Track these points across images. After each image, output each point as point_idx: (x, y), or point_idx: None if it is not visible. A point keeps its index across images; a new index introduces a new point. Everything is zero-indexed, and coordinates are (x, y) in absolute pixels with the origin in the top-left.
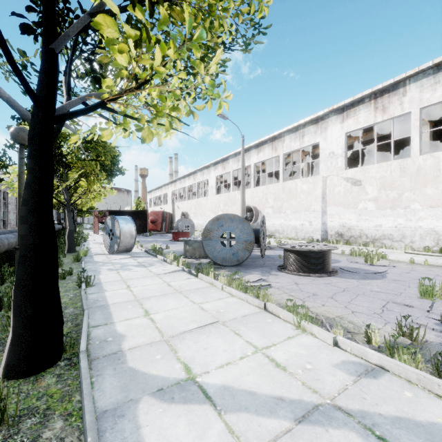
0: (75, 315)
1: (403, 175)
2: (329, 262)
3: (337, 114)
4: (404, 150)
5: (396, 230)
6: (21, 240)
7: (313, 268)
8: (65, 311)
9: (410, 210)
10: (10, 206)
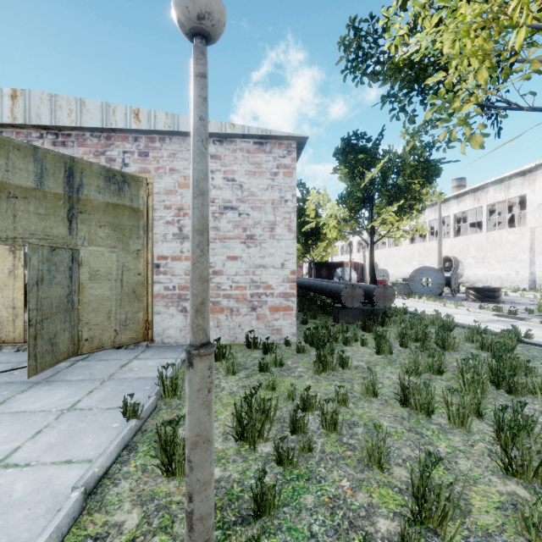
0: None
1: None
2: (498, 296)
3: None
4: None
5: None
6: (370, 275)
7: (484, 299)
8: None
9: None
10: None
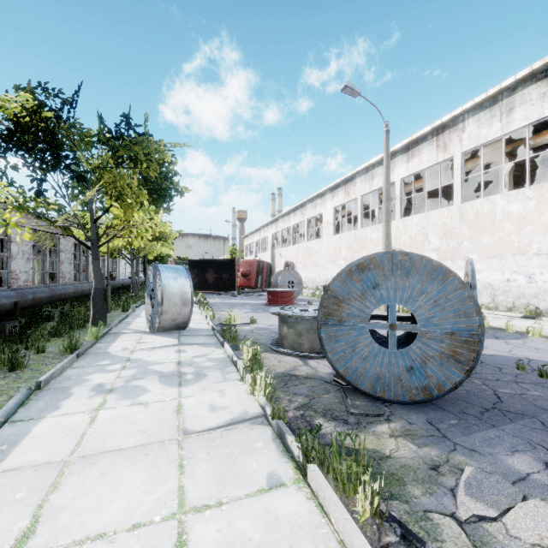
0: None
1: None
2: None
3: None
4: None
5: None
6: None
7: None
8: None
9: None
10: (64, 255)
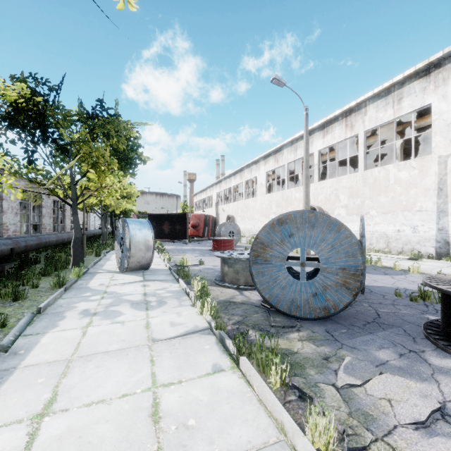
0: None
1: None
2: None
3: None
4: None
5: None
6: None
7: None
8: None
9: None
10: (45, 210)
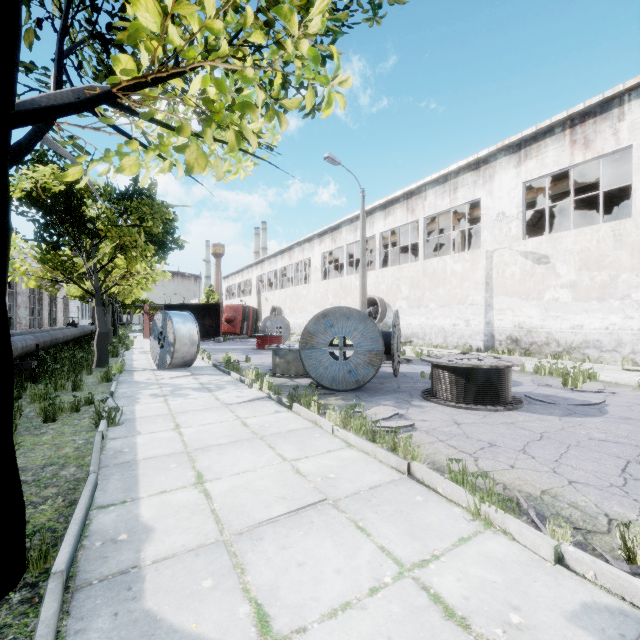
0: (75, 481)
1: (619, 247)
2: (509, 385)
3: (509, 153)
4: (610, 211)
5: (606, 333)
6: None
7: (482, 397)
8: (61, 472)
9: (631, 301)
10: (20, 298)
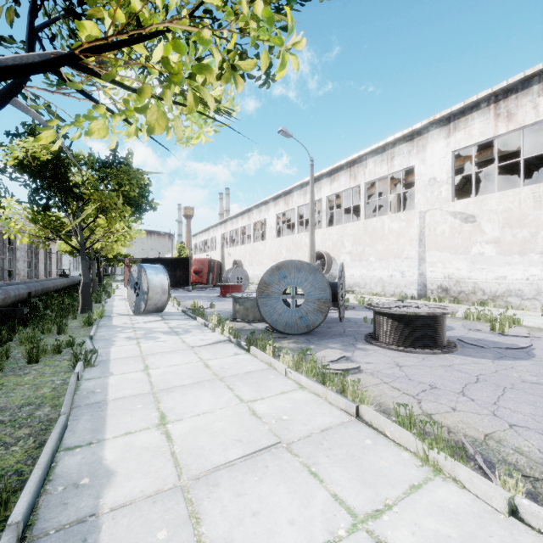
0: (48, 421)
1: (539, 207)
2: (444, 331)
3: (440, 126)
4: (527, 177)
5: (527, 283)
6: None
7: (420, 341)
8: (36, 412)
9: None
10: (19, 253)
